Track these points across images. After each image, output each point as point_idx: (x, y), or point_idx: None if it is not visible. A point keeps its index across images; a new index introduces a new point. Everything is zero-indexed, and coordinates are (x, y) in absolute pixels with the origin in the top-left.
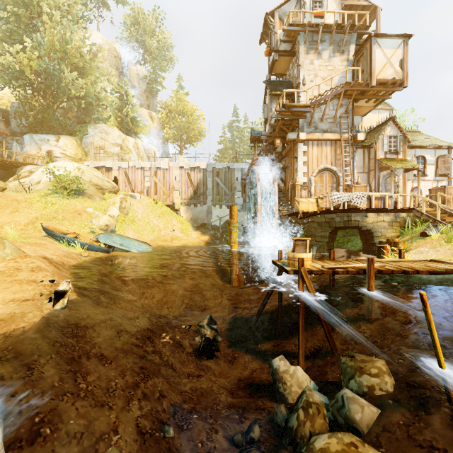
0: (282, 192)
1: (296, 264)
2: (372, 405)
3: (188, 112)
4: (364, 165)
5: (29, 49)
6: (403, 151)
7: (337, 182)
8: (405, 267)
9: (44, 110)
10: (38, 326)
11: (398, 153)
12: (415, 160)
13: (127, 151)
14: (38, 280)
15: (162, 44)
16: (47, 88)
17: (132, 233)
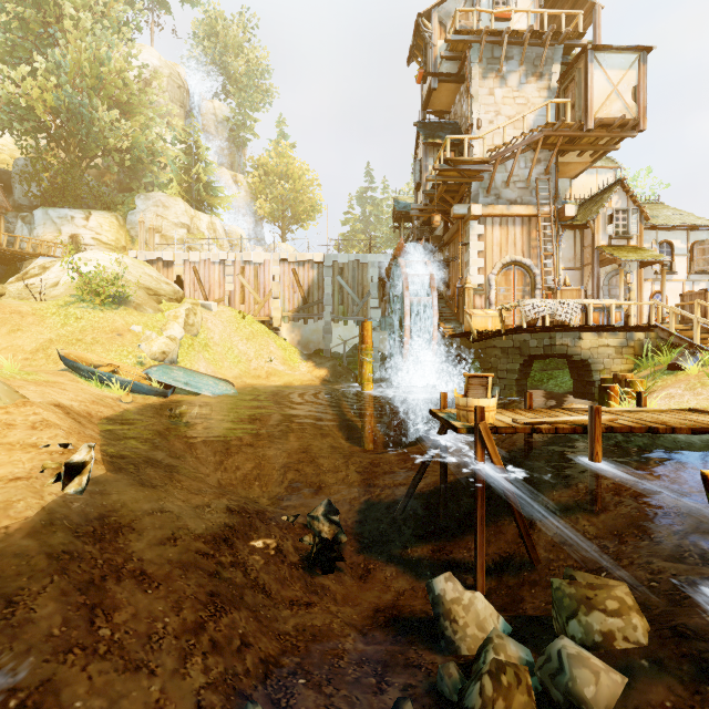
0: (444, 300)
1: (470, 416)
2: (612, 667)
3: (295, 175)
4: (574, 256)
5: (42, 73)
6: (638, 233)
7: (533, 283)
8: (652, 421)
9: (67, 169)
10: (33, 525)
11: (630, 237)
12: (656, 248)
13: (198, 236)
14: (41, 444)
15: (253, 67)
16: (71, 136)
17: (205, 365)
